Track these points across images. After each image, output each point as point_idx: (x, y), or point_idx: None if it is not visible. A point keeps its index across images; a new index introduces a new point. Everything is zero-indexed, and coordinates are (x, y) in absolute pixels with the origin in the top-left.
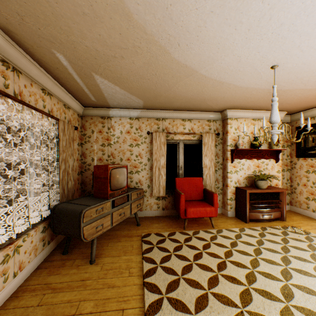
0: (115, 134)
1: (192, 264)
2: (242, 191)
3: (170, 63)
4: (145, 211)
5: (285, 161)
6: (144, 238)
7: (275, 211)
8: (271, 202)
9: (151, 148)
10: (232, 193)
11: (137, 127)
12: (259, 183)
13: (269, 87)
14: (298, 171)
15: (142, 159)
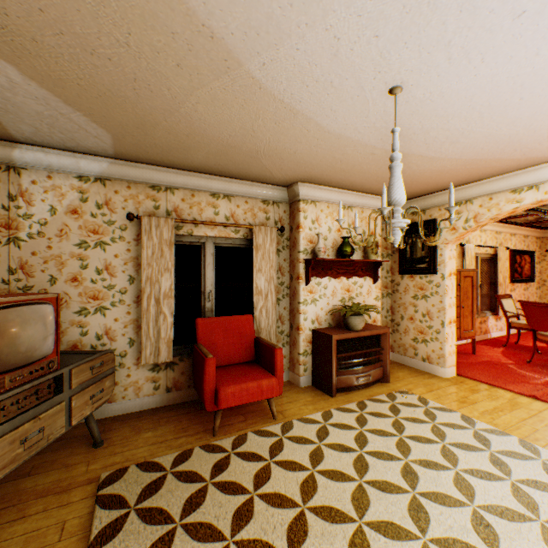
0: (34, 214)
1: (228, 547)
2: (325, 337)
3: (166, 8)
4: (122, 402)
5: (385, 280)
6: (106, 486)
7: (376, 367)
8: (369, 352)
9: (139, 254)
10: (307, 341)
11: (101, 201)
12: (352, 321)
13: (376, 142)
14: (403, 296)
15: (116, 279)
